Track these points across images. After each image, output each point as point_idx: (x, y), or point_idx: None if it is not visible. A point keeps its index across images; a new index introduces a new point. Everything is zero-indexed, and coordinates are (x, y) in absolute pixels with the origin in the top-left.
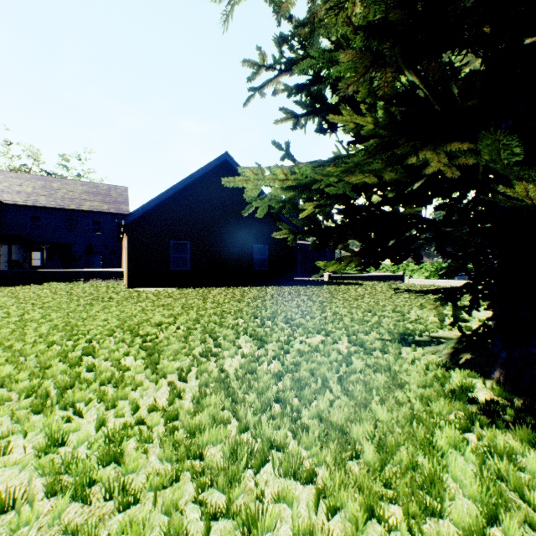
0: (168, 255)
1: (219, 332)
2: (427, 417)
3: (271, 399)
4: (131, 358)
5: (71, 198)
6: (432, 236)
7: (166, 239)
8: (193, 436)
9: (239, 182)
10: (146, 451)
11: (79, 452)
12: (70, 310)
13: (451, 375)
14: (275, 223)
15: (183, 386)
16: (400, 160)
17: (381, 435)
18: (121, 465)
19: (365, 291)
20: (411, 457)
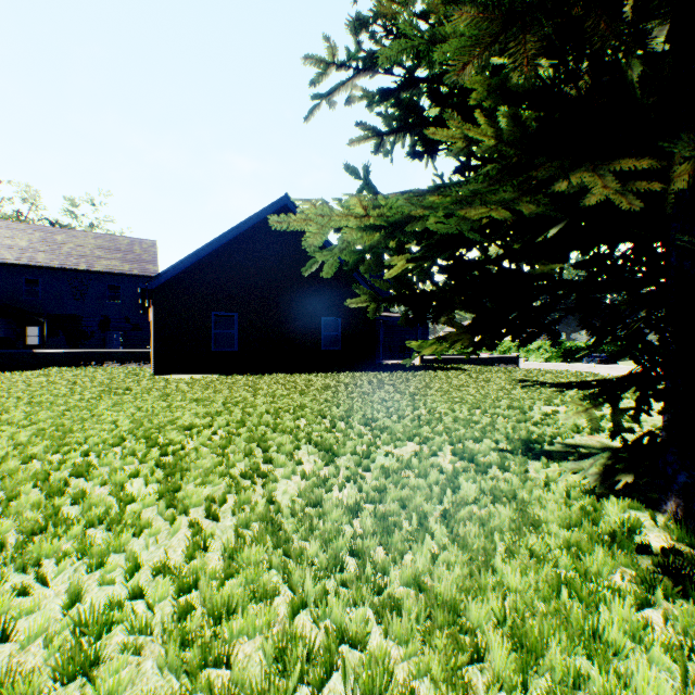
0: (209, 330)
1: (271, 438)
2: (582, 582)
3: (343, 551)
4: (141, 481)
5: (80, 256)
6: (574, 305)
7: (205, 310)
8: (217, 623)
9: (295, 223)
10: (137, 654)
11: (29, 654)
12: (68, 407)
13: (604, 506)
14: (351, 288)
15: (212, 529)
16: (536, 190)
17: (517, 621)
18: (91, 681)
19: (470, 378)
20: (569, 663)
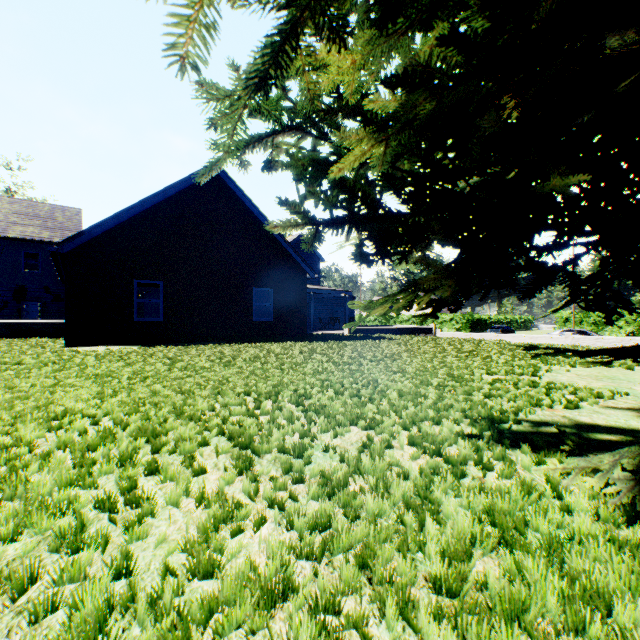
0: (131, 299)
1: (172, 429)
2: None
3: None
4: None
5: None
6: (598, 238)
7: (127, 278)
8: None
9: None
10: None
11: None
12: None
13: None
14: (283, 260)
15: None
16: None
17: None
18: None
19: (400, 347)
20: None
